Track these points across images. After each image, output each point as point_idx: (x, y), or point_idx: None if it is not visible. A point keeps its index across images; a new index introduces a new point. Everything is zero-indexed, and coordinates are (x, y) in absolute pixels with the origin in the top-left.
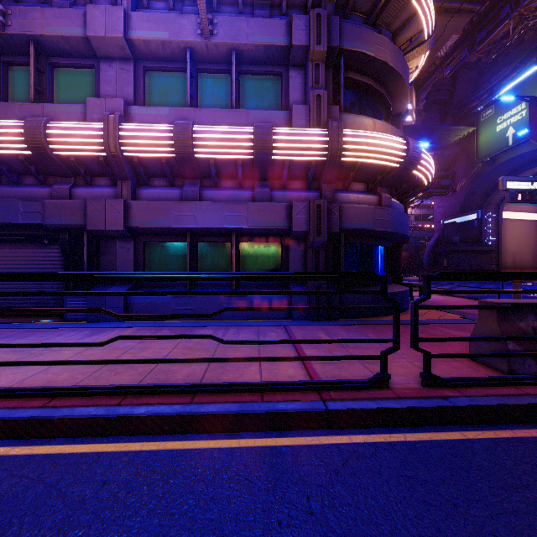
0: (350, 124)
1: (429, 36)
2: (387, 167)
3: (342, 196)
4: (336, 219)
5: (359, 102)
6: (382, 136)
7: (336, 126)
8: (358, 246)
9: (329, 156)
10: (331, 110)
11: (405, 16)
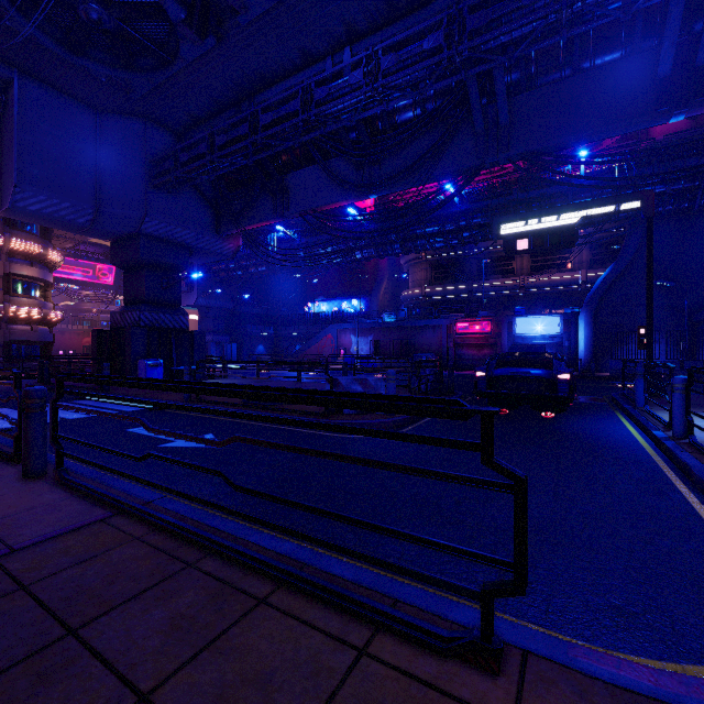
0: (16, 301)
1: (61, 261)
2: (34, 318)
3: (12, 327)
4: (8, 337)
5: (22, 287)
6: (30, 309)
7: (8, 305)
8: (22, 345)
9: (4, 315)
10: (6, 296)
11: (45, 258)
